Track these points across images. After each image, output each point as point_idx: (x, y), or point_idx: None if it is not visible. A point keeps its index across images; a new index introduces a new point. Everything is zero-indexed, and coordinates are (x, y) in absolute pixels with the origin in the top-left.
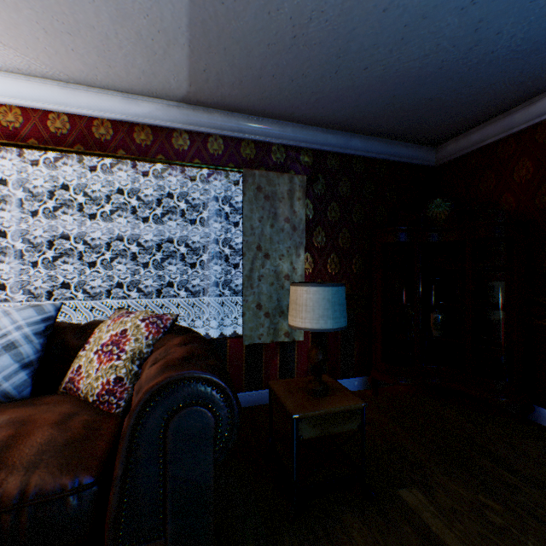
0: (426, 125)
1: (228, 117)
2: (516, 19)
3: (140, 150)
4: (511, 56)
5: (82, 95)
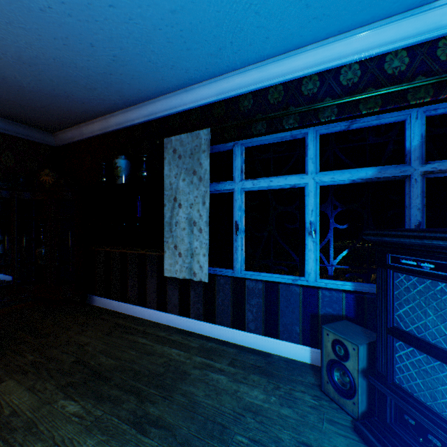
0: (27, 117)
1: None
2: (20, 75)
3: None
4: (43, 94)
5: None
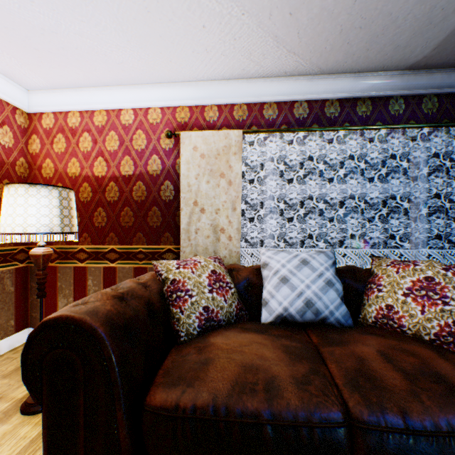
0: None
1: (448, 74)
2: None
3: (360, 120)
4: None
5: (320, 83)
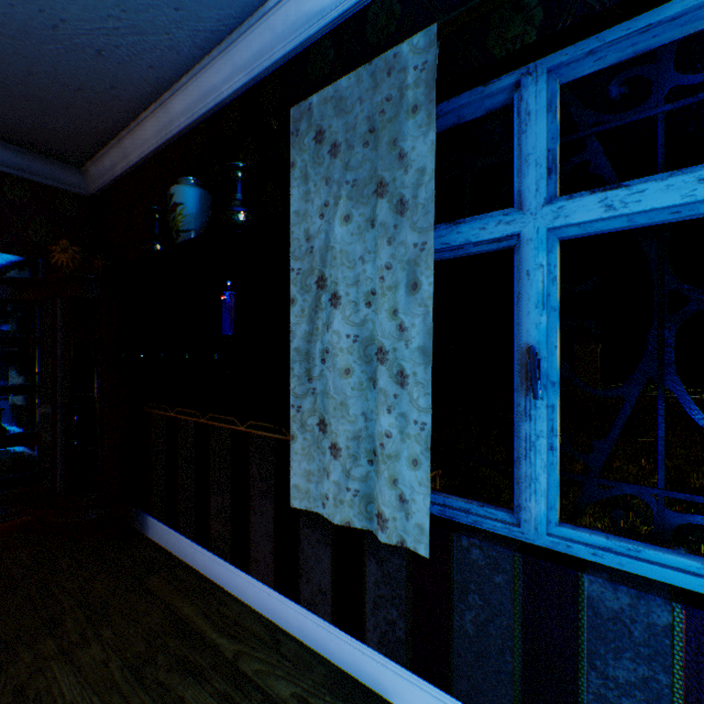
0: (9, 120)
1: None
2: None
3: None
4: None
5: None
